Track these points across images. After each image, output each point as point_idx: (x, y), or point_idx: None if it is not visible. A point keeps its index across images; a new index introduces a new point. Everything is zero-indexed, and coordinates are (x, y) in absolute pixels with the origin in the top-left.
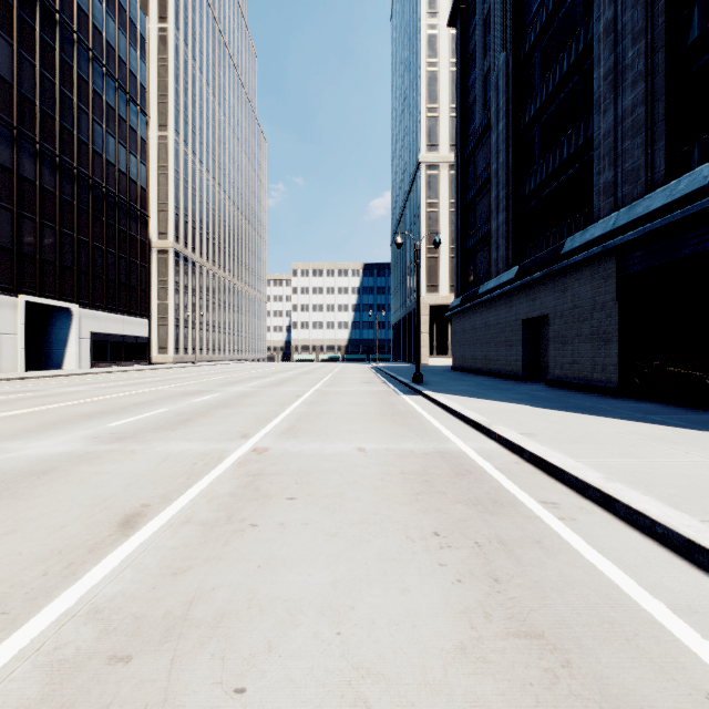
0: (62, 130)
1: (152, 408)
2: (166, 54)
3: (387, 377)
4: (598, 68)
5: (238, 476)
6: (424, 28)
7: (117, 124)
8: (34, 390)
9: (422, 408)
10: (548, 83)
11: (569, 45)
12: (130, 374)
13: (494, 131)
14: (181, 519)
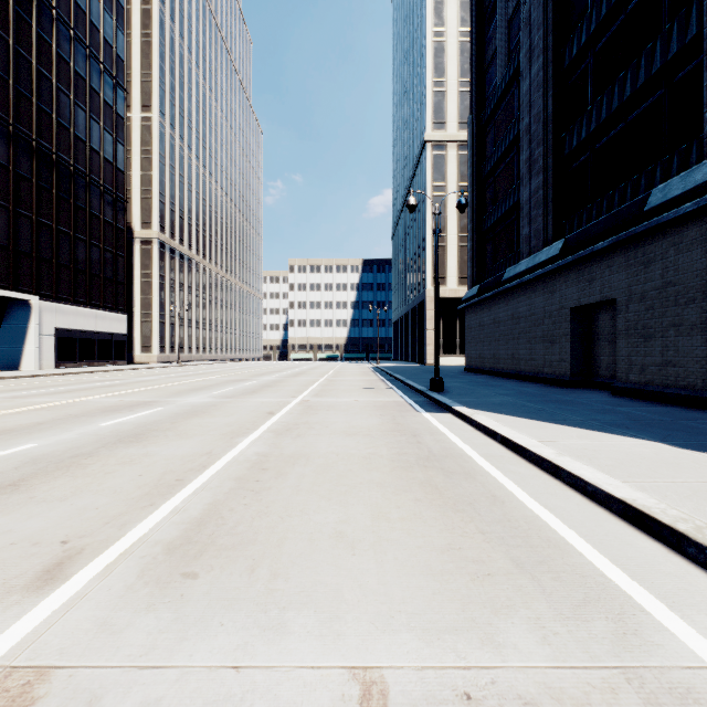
0: (18, 95)
1: (7, 443)
2: (150, 29)
3: (392, 380)
4: None
5: None
6: None
7: (89, 96)
8: None
9: (467, 443)
10: None
11: None
12: (87, 377)
13: (525, 77)
14: None
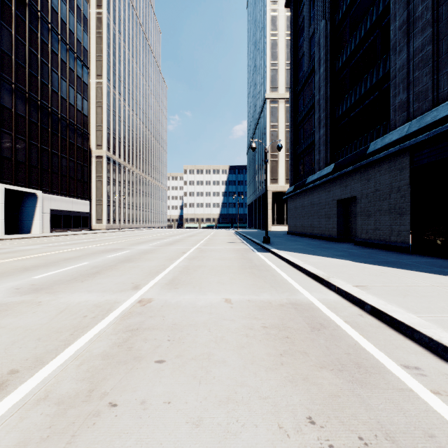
0: (30, 75)
1: (76, 262)
2: (101, 29)
3: (245, 238)
4: (394, 22)
5: (117, 332)
6: (269, 11)
7: (68, 73)
8: (1, 248)
9: (272, 262)
10: (356, 38)
11: (372, 10)
12: (74, 237)
13: (317, 73)
14: (39, 393)
